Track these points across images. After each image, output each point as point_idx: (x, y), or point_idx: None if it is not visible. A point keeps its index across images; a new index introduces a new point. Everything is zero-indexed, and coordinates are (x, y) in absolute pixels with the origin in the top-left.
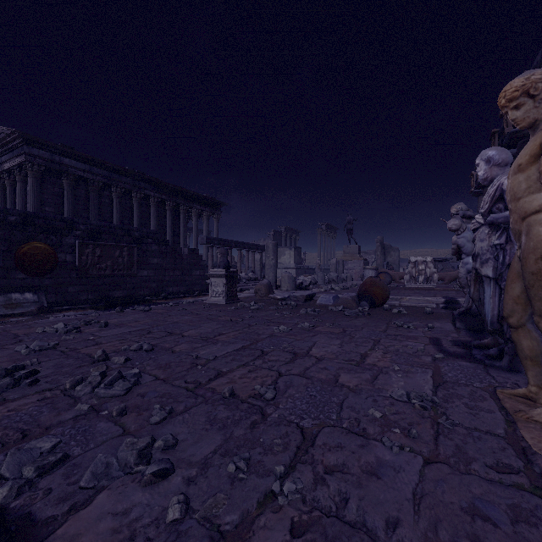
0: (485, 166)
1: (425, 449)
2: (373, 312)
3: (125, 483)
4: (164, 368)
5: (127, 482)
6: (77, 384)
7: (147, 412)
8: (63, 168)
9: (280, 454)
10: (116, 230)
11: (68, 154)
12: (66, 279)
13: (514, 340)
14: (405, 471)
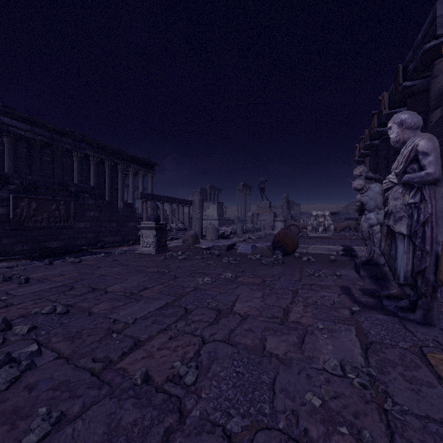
0: (398, 129)
1: None
2: (286, 260)
3: None
4: (73, 339)
5: None
6: None
7: (27, 420)
8: (4, 127)
9: None
10: (52, 185)
11: (8, 114)
12: None
13: None
14: None
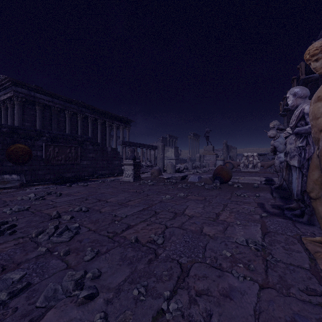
0: (293, 98)
1: (260, 278)
2: (222, 187)
3: (66, 303)
4: (95, 223)
5: (67, 302)
6: (39, 233)
7: (83, 252)
8: (36, 100)
9: (167, 282)
10: (67, 137)
11: (39, 91)
12: (37, 166)
13: (313, 207)
14: (247, 294)
